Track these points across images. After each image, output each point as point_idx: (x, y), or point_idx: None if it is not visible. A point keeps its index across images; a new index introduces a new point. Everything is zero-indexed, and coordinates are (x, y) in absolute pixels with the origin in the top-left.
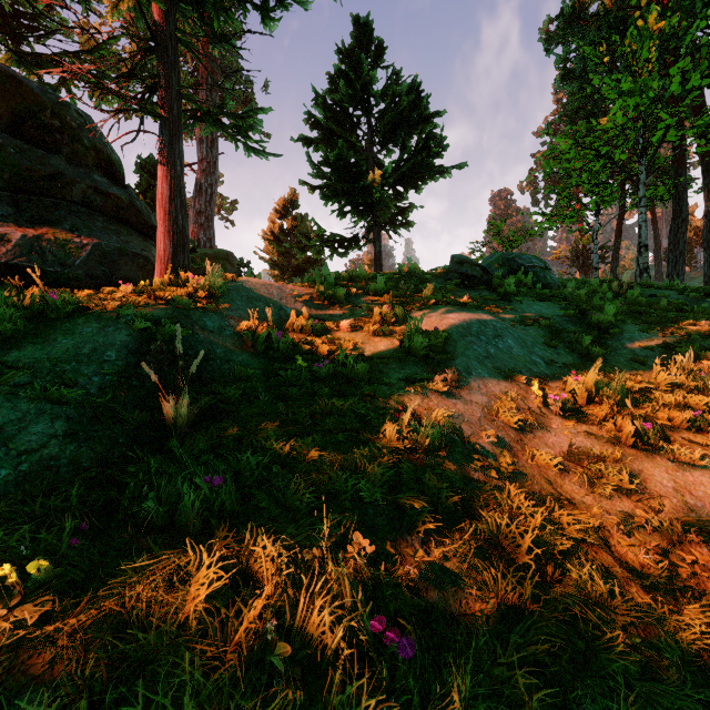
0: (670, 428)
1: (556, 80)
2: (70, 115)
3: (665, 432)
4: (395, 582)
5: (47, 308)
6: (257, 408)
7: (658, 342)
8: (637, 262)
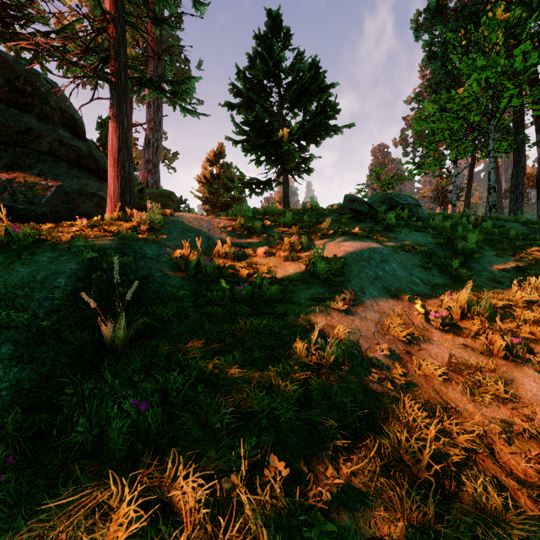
0: (533, 341)
1: (423, 59)
2: (40, 82)
3: (528, 344)
4: (308, 504)
5: (11, 240)
6: (187, 326)
7: (511, 265)
8: (487, 200)
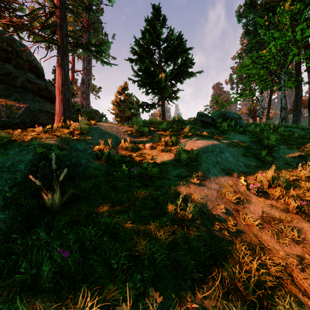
0: None
1: (243, 34)
2: (16, 45)
3: None
4: None
5: None
6: (100, 194)
7: (296, 154)
8: (280, 115)
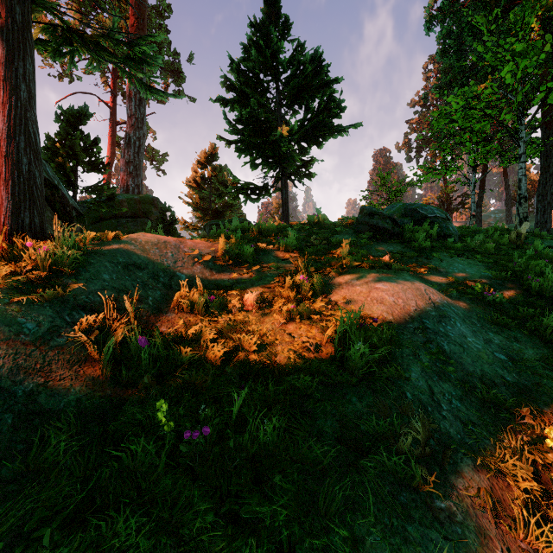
0: None
1: (437, 53)
2: None
3: None
4: None
5: None
6: None
7: None
8: (517, 211)
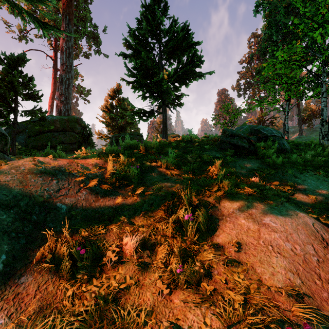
0: None
1: (263, 27)
2: None
3: None
4: None
5: None
6: None
7: None
8: (320, 130)
